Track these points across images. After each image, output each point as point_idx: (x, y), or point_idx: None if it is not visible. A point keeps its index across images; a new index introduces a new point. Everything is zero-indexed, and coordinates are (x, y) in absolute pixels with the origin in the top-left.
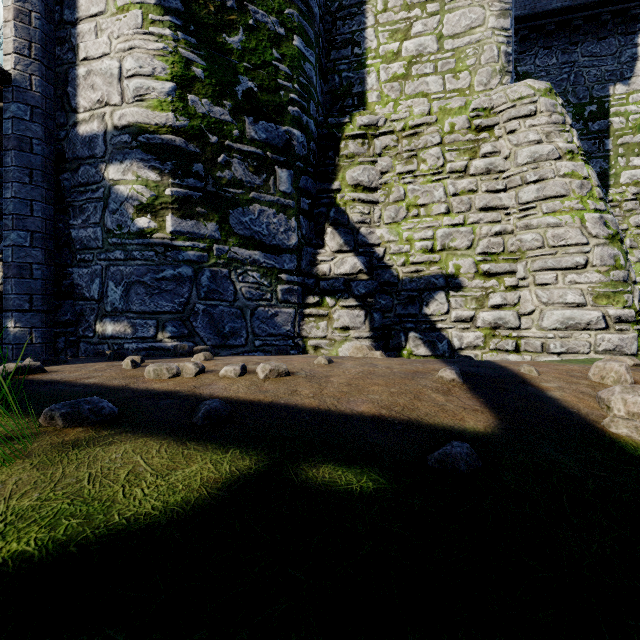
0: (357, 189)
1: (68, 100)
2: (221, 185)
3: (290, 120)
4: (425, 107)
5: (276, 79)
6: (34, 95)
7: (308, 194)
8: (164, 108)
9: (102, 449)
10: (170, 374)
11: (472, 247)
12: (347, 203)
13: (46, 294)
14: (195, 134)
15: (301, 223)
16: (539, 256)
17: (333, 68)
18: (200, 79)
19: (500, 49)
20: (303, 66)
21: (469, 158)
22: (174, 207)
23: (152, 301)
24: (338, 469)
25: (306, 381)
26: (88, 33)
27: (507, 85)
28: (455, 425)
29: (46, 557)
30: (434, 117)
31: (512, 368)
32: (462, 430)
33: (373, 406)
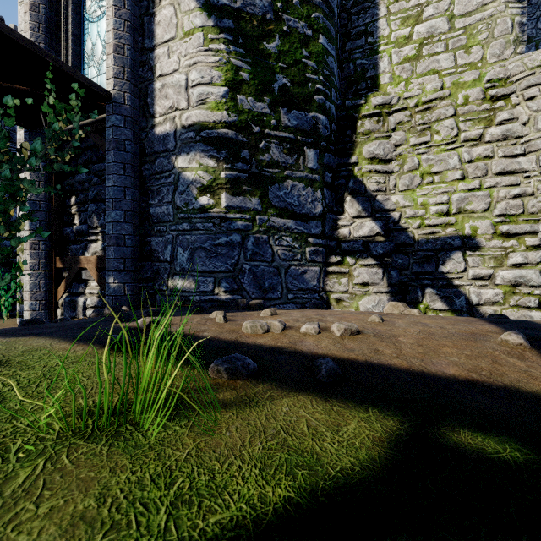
0: (373, 161)
1: (148, 108)
2: (262, 166)
3: (316, 107)
4: (437, 83)
5: (305, 74)
6: (126, 107)
7: (330, 169)
8: (220, 108)
9: (270, 402)
10: (263, 330)
11: (489, 209)
12: (364, 174)
13: (134, 257)
14: (242, 126)
15: (325, 194)
16: None
17: (348, 57)
18: (246, 81)
19: (514, 21)
20: (326, 60)
21: (484, 126)
22: (227, 187)
23: (211, 262)
24: (476, 435)
25: (379, 340)
26: (162, 55)
27: (524, 54)
28: None
29: (309, 504)
30: (447, 91)
31: None
32: None
33: (460, 369)
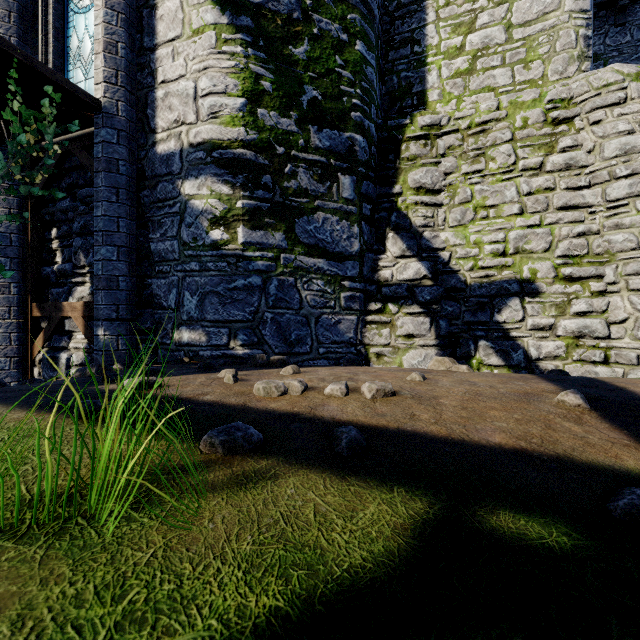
0: (419, 192)
1: (147, 122)
2: (287, 195)
3: (352, 126)
4: (493, 102)
5: (339, 86)
6: (120, 120)
7: (369, 199)
8: (236, 123)
9: (273, 482)
10: (279, 392)
11: (550, 249)
12: (409, 207)
13: (130, 304)
14: (264, 146)
15: (363, 229)
16: (633, 258)
17: (391, 69)
18: (268, 92)
19: (578, 33)
20: (365, 70)
21: (545, 154)
22: (245, 219)
23: (225, 310)
24: (518, 517)
25: (417, 403)
26: (166, 57)
27: (589, 72)
28: (614, 464)
29: (301, 616)
30: (504, 112)
31: (634, 390)
32: (626, 471)
33: (507, 436)
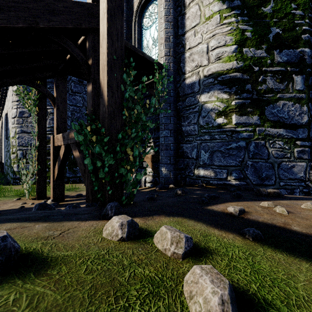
0: None
1: (181, 69)
2: (260, 94)
3: (302, 43)
4: None
5: (293, 21)
6: (171, 71)
7: None
8: (231, 60)
9: None
10: None
11: None
12: None
13: (174, 156)
14: (246, 69)
15: (309, 107)
16: None
17: None
18: (249, 38)
19: None
20: (310, 6)
21: None
22: (236, 110)
23: (224, 160)
24: None
25: None
26: (190, 36)
27: None
28: None
29: None
30: None
31: None
32: None
33: None
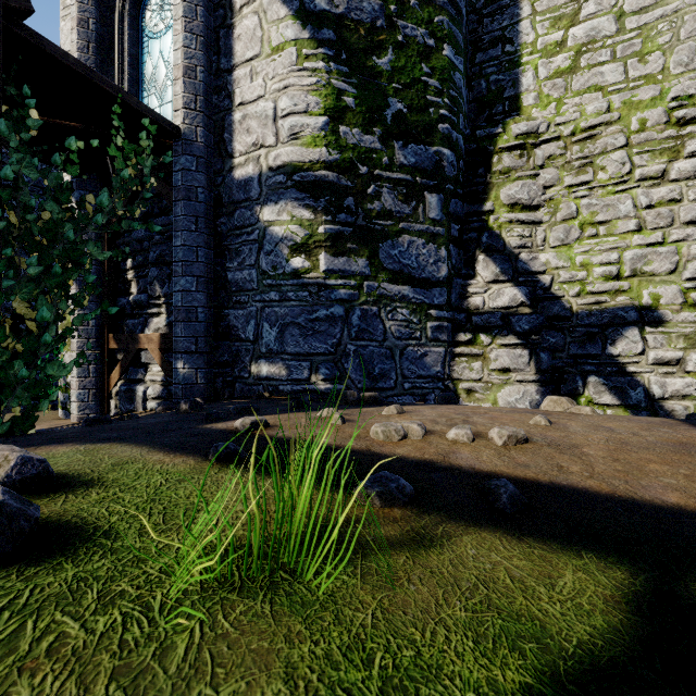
0: (514, 209)
1: (224, 146)
2: (371, 218)
3: (440, 139)
4: (602, 103)
5: (425, 96)
6: (199, 146)
7: (457, 219)
8: (317, 144)
9: (448, 541)
10: (399, 436)
11: (676, 271)
12: (502, 226)
13: (208, 336)
14: (346, 167)
15: (451, 252)
16: None
17: (479, 73)
18: (351, 108)
19: None
20: (453, 77)
21: (668, 160)
22: (327, 245)
23: (306, 342)
24: None
25: (557, 452)
26: (243, 78)
27: None
28: None
29: (558, 695)
30: (616, 114)
31: None
32: None
33: (683, 496)
